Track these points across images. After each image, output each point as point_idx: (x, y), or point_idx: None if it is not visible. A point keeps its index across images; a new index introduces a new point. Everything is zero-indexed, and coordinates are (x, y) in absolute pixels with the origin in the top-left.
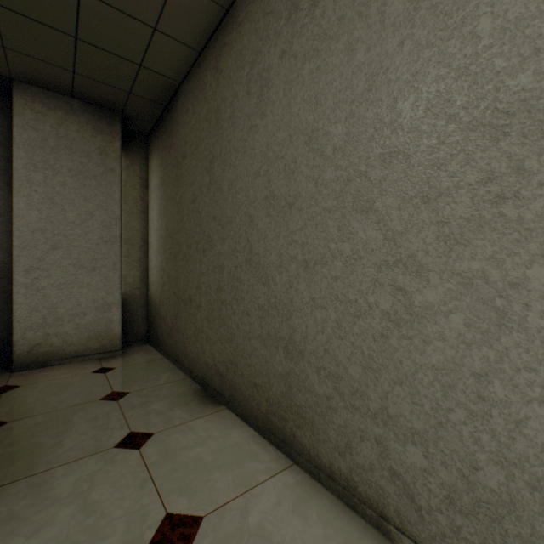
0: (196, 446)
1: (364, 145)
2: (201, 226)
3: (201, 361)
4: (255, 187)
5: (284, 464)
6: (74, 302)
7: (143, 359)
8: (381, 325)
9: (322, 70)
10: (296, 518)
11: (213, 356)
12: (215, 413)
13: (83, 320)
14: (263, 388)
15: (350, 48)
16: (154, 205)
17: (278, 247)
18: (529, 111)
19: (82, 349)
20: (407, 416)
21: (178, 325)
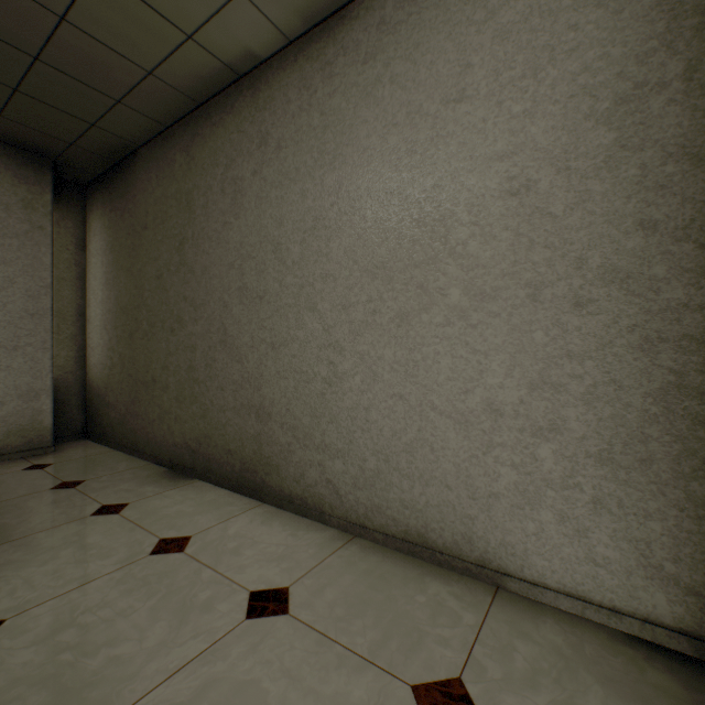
0: (176, 505)
1: (312, 265)
2: (168, 305)
3: (169, 443)
4: (230, 277)
5: (256, 504)
6: None
7: (87, 454)
8: (321, 386)
9: (285, 201)
10: (264, 526)
11: (184, 435)
12: (189, 484)
13: (1, 410)
14: (238, 452)
15: (304, 194)
16: (96, 272)
17: (251, 331)
18: (385, 269)
19: None
20: (335, 442)
21: (137, 410)
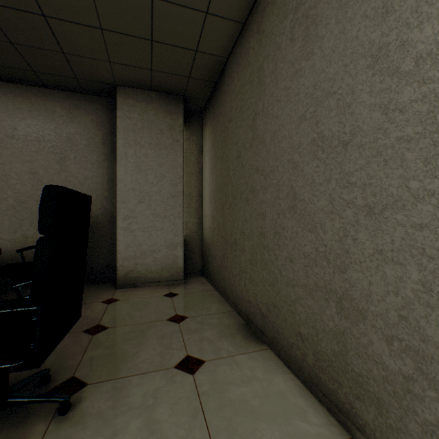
0: (242, 385)
1: None
2: (244, 178)
3: (245, 298)
4: (299, 132)
5: (338, 435)
6: (152, 241)
7: (198, 289)
8: None
9: None
10: None
11: (256, 296)
12: (258, 351)
13: (158, 255)
14: (309, 340)
15: None
16: (206, 165)
17: (328, 192)
18: None
19: (158, 277)
20: None
21: (225, 264)
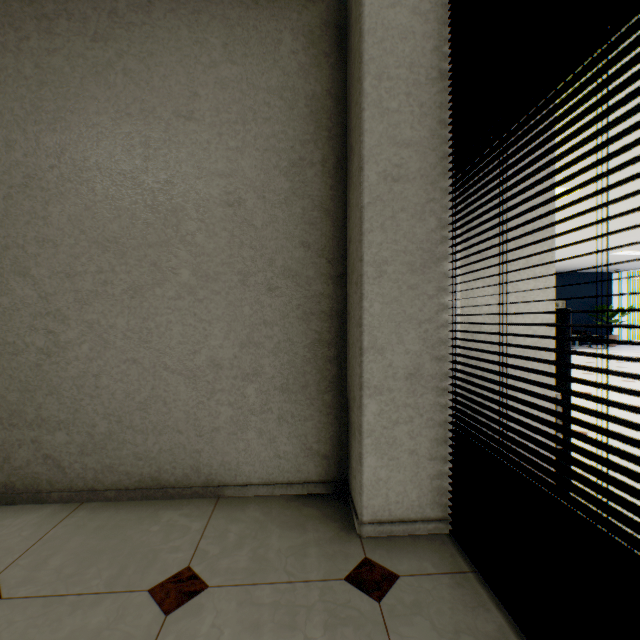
0: None
1: (23, 225)
2: None
3: None
4: None
5: None
6: None
7: None
8: (37, 357)
9: None
10: None
11: None
12: None
13: None
14: None
15: (10, 144)
16: None
17: None
18: (118, 244)
19: None
20: (57, 414)
21: None
